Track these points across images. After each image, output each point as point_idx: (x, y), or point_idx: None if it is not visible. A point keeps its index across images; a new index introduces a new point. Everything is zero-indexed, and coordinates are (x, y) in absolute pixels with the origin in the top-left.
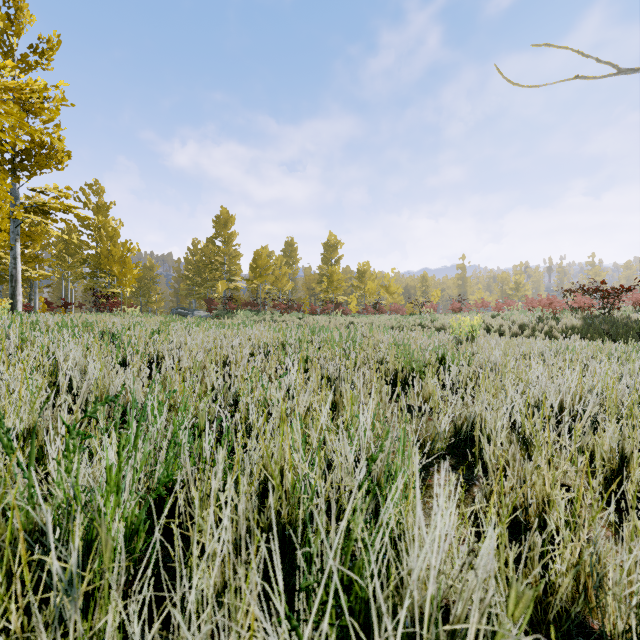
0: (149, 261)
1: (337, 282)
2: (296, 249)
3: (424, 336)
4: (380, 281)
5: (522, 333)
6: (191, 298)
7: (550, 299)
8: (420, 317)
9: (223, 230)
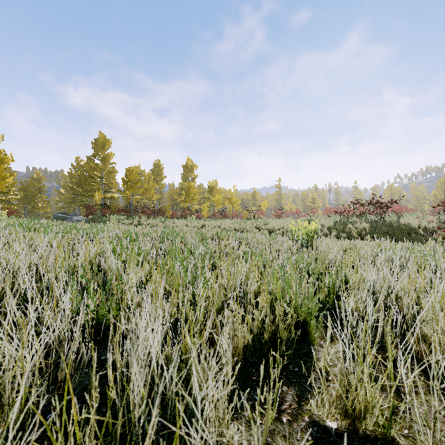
0: (36, 174)
1: (193, 194)
2: (162, 169)
3: (268, 239)
4: (224, 195)
5: (330, 233)
6: (74, 205)
7: (345, 208)
8: (255, 221)
9: (101, 151)
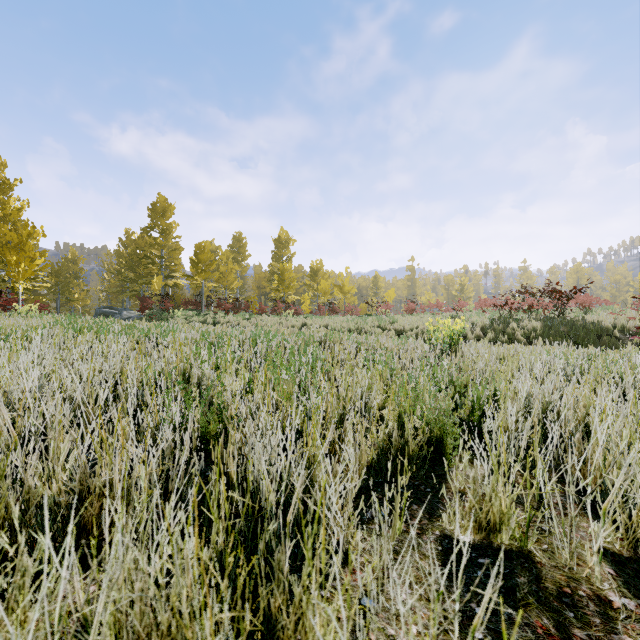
0: (71, 253)
1: (289, 280)
2: (245, 245)
3: (395, 343)
4: (333, 280)
5: (484, 336)
6: (123, 296)
7: (507, 300)
8: (378, 318)
9: (160, 220)
